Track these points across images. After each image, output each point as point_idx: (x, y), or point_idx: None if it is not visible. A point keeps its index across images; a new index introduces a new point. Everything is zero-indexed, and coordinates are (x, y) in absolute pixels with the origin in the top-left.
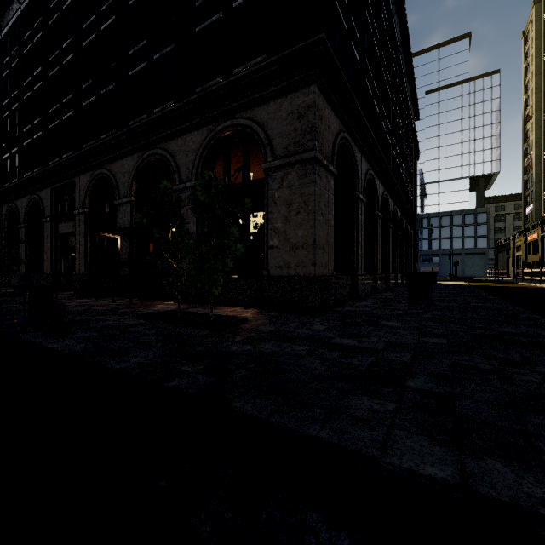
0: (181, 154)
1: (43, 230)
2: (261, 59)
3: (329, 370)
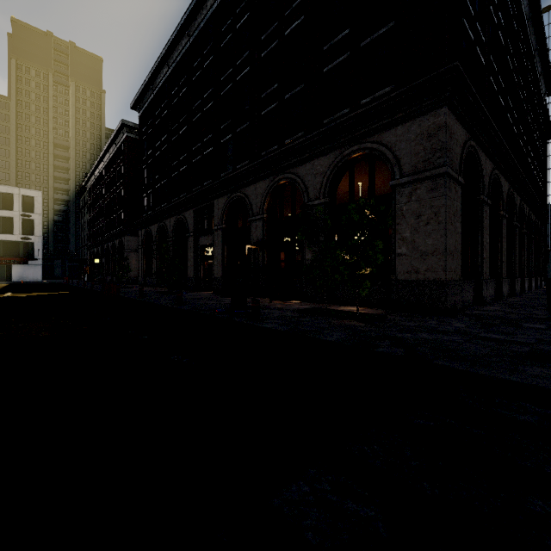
0: (309, 177)
1: (187, 243)
2: (389, 89)
3: (492, 351)
